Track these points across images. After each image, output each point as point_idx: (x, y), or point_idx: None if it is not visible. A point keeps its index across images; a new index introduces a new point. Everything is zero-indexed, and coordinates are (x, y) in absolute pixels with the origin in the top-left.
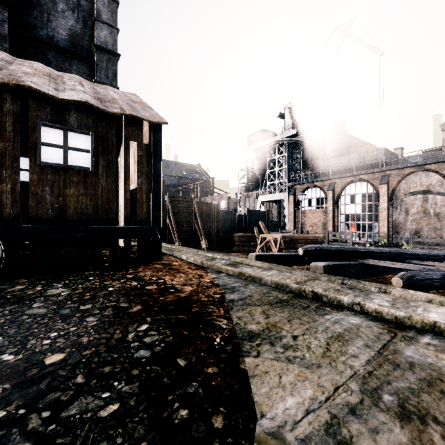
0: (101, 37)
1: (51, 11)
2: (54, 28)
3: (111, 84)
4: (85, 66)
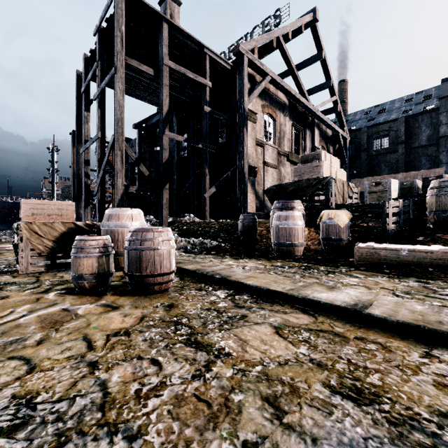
0: (441, 132)
1: (419, 133)
2: (420, 139)
3: (447, 150)
4: (434, 147)
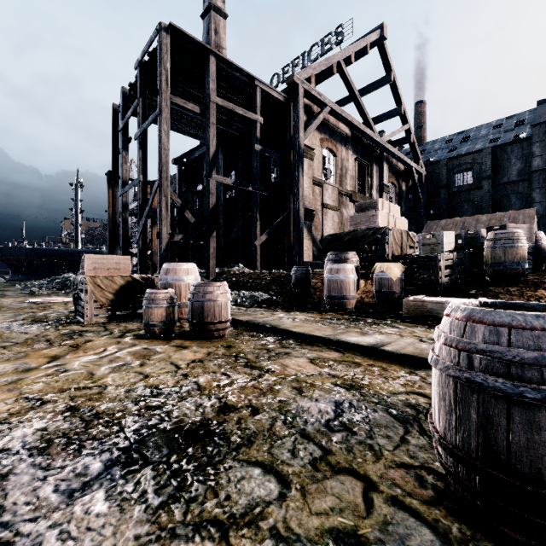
0: (534, 165)
1: (508, 167)
2: (510, 173)
3: (541, 186)
4: (525, 183)
